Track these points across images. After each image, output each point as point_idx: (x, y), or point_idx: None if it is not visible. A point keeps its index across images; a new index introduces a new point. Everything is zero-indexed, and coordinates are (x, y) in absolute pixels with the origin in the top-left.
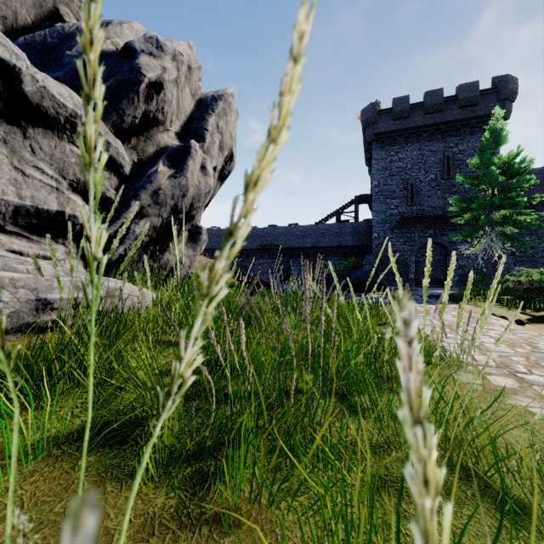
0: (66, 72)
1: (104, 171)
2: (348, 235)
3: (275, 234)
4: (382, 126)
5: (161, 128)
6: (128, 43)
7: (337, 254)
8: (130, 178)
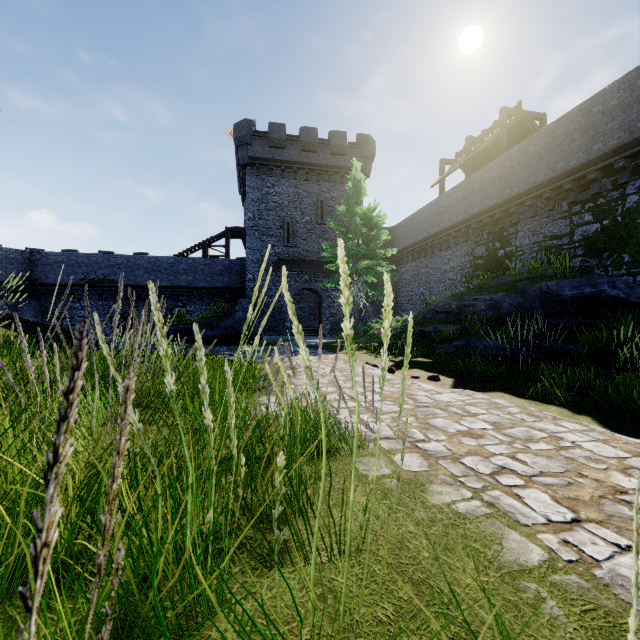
0: None
1: None
2: (218, 274)
3: (111, 264)
4: (258, 150)
5: None
6: None
7: (204, 297)
8: None
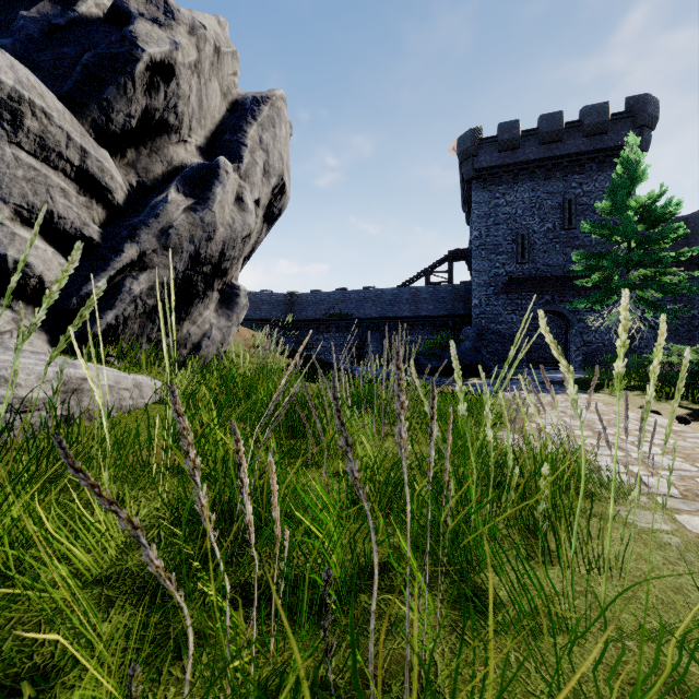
0: (18, 40)
1: (78, 195)
2: (441, 301)
3: (345, 300)
4: (485, 159)
5: (175, 138)
6: (118, 1)
7: (426, 326)
8: (125, 209)
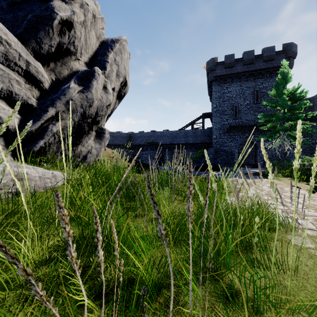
0: None
1: (25, 84)
2: (198, 136)
3: (155, 135)
4: (218, 72)
5: (73, 57)
6: None
7: (192, 148)
8: (49, 91)
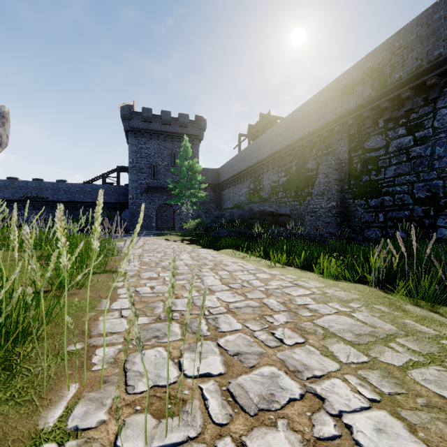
0: None
1: None
2: (112, 194)
3: (42, 187)
4: (135, 123)
5: None
6: None
7: (103, 208)
8: None
